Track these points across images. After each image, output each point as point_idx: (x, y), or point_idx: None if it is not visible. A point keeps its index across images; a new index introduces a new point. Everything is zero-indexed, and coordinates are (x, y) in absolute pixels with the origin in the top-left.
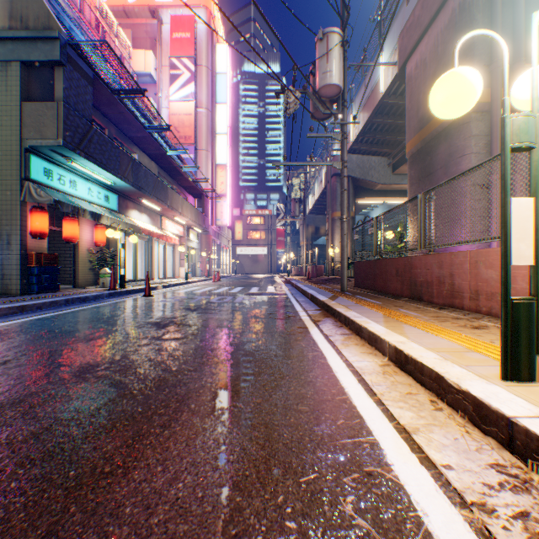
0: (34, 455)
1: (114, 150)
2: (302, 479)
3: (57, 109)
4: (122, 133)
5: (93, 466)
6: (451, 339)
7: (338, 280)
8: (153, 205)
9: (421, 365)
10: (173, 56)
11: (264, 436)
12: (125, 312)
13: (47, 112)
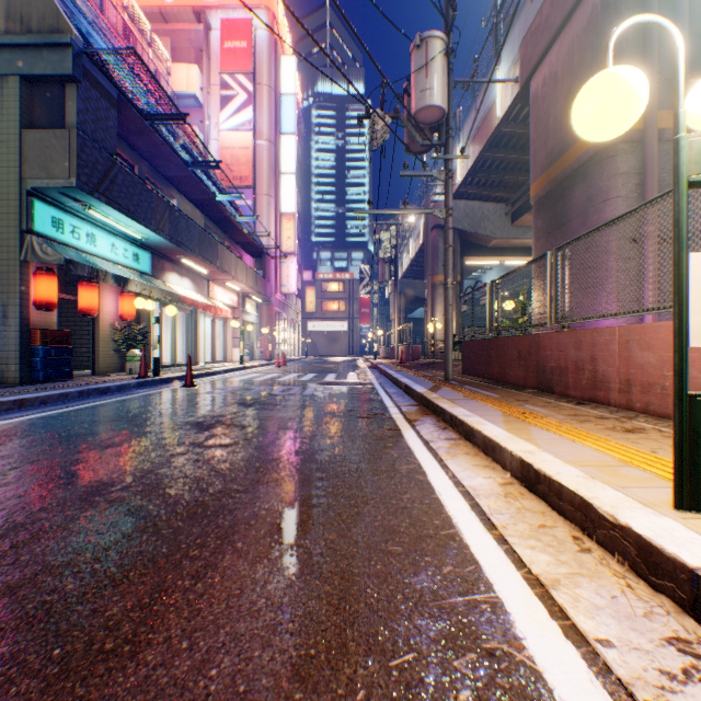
0: (5, 622)
1: (146, 193)
2: (393, 663)
3: (69, 138)
4: (157, 172)
5: (88, 641)
6: (598, 448)
7: (441, 364)
8: (198, 266)
9: (559, 486)
10: (224, 72)
11: (338, 592)
12: (158, 409)
13: (56, 143)
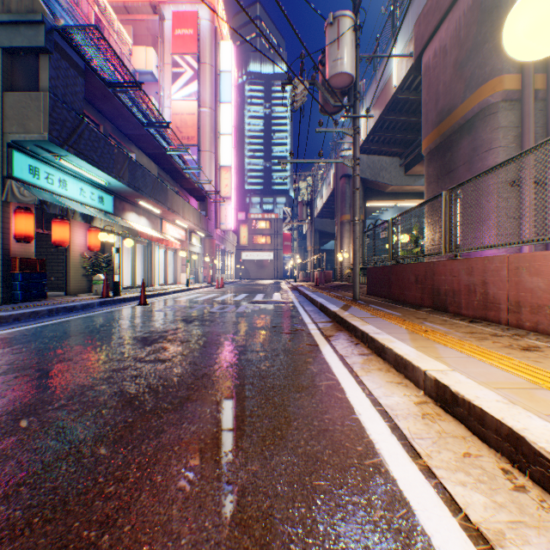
0: None
1: (108, 147)
2: None
3: (42, 100)
4: (119, 130)
5: None
6: (506, 368)
7: (349, 286)
8: (152, 207)
9: (481, 413)
10: (175, 54)
11: None
12: (112, 325)
13: (31, 103)
